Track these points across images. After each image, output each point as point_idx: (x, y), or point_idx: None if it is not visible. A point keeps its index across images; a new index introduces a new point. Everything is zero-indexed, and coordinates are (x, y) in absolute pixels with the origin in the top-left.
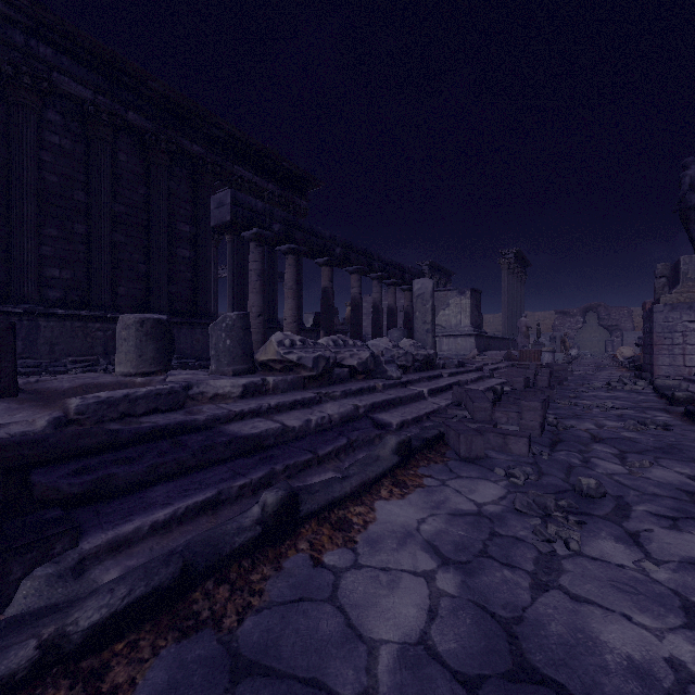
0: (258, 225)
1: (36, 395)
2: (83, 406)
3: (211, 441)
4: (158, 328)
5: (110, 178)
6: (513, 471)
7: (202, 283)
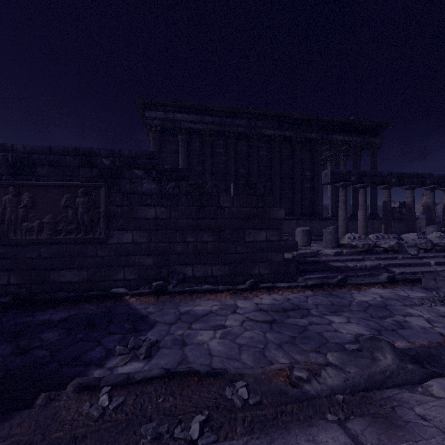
0: (343, 180)
1: None
2: (297, 254)
3: (325, 265)
4: (307, 232)
5: (279, 162)
6: (439, 293)
7: (316, 199)
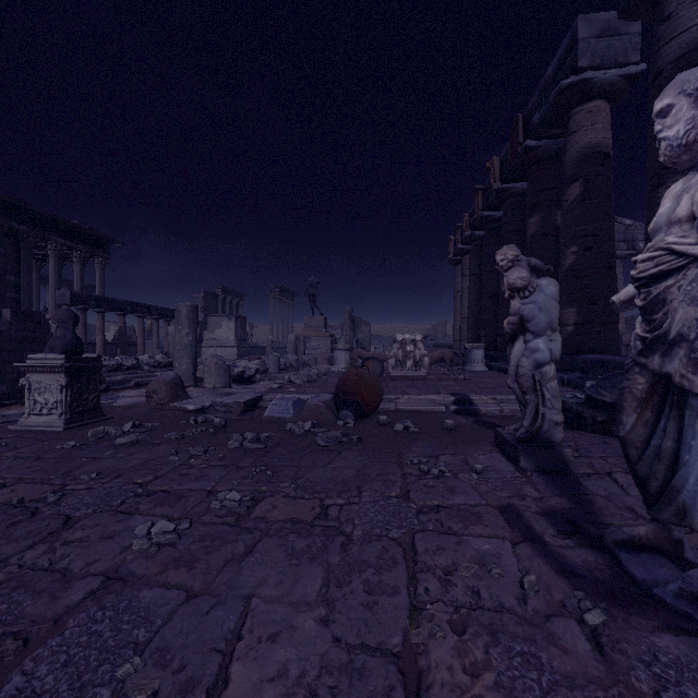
0: (84, 303)
1: None
2: None
3: None
4: None
5: None
6: None
7: None
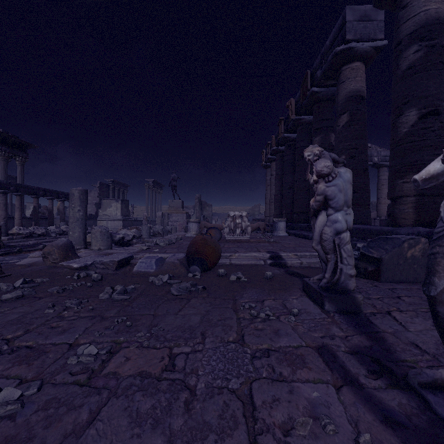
0: (4, 188)
1: None
2: None
3: (5, 245)
4: None
5: None
6: None
7: None
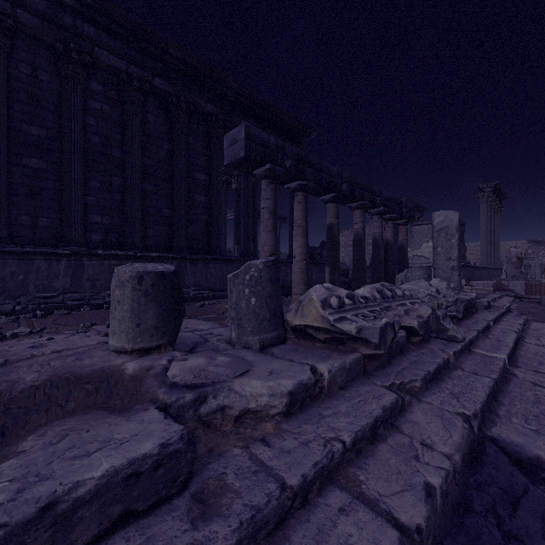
0: (271, 161)
1: None
2: None
3: None
4: (161, 285)
5: (140, 136)
6: None
7: (214, 224)
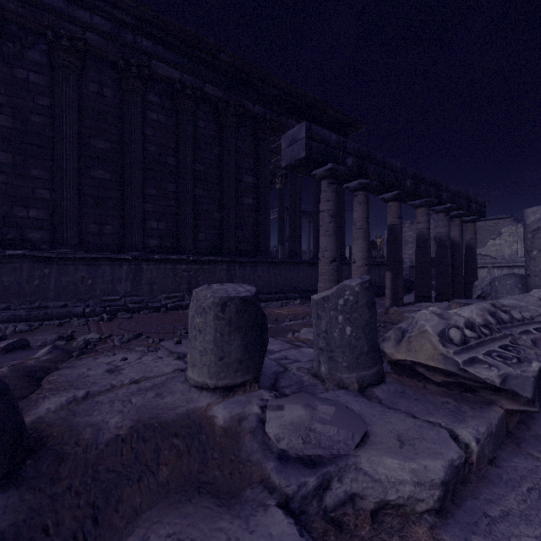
0: (332, 159)
1: (38, 492)
2: None
3: None
4: (245, 312)
5: (192, 143)
6: None
7: (262, 226)
